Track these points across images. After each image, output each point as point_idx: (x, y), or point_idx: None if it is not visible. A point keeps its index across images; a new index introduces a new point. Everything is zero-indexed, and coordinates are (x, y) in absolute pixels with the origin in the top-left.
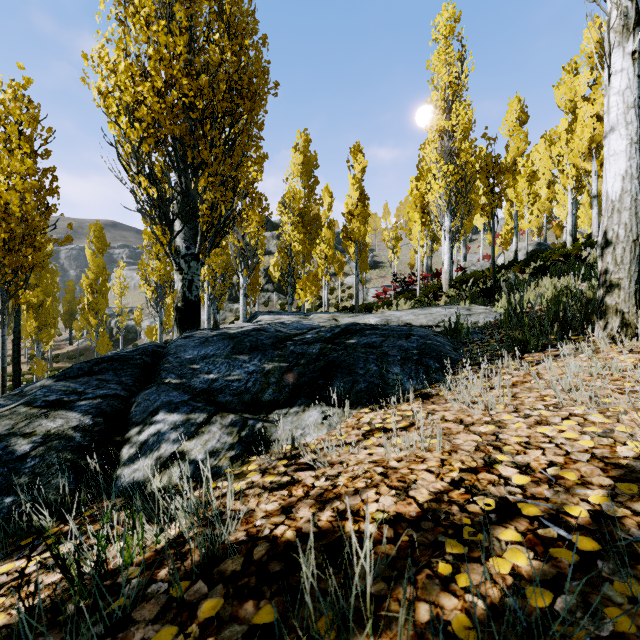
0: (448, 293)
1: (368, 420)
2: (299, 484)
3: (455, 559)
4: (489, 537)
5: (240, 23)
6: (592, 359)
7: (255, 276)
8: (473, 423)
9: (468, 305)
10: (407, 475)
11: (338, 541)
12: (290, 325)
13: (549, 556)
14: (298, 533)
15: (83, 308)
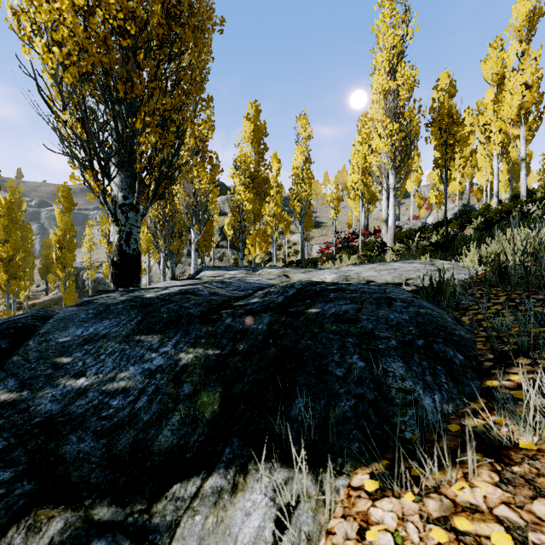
0: (393, 248)
1: None
2: None
3: None
4: None
5: None
6: None
7: (209, 233)
8: None
9: (429, 259)
10: None
11: None
12: (231, 284)
13: None
14: None
15: (52, 262)
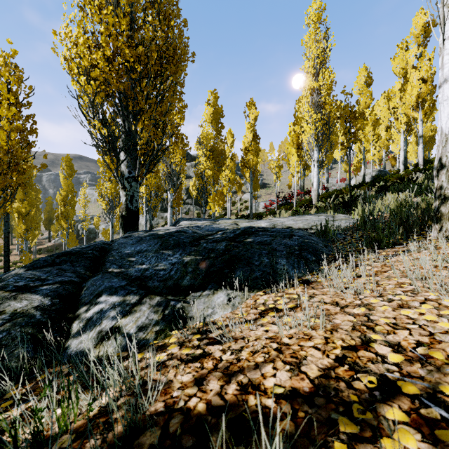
0: (316, 205)
1: (263, 301)
2: (209, 357)
3: (349, 439)
4: (377, 416)
5: (167, 9)
6: (435, 254)
7: (179, 193)
8: (347, 305)
9: (332, 213)
10: (298, 351)
11: (243, 415)
12: (203, 228)
13: (436, 438)
14: (208, 406)
15: (58, 216)
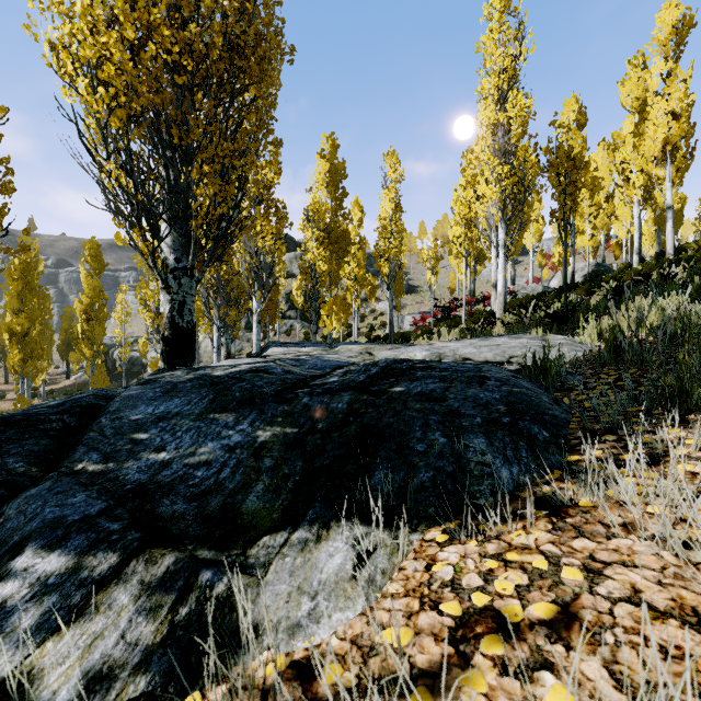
0: (503, 320)
1: (450, 574)
2: None
3: None
4: None
5: None
6: None
7: (274, 300)
8: None
9: (541, 334)
10: None
11: None
12: (306, 362)
13: None
14: None
15: (76, 337)
